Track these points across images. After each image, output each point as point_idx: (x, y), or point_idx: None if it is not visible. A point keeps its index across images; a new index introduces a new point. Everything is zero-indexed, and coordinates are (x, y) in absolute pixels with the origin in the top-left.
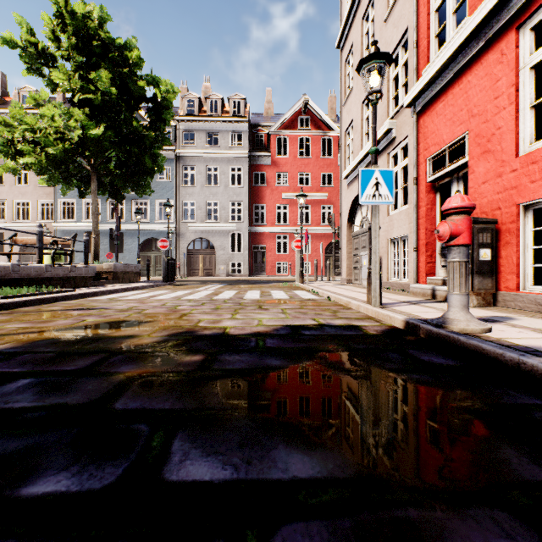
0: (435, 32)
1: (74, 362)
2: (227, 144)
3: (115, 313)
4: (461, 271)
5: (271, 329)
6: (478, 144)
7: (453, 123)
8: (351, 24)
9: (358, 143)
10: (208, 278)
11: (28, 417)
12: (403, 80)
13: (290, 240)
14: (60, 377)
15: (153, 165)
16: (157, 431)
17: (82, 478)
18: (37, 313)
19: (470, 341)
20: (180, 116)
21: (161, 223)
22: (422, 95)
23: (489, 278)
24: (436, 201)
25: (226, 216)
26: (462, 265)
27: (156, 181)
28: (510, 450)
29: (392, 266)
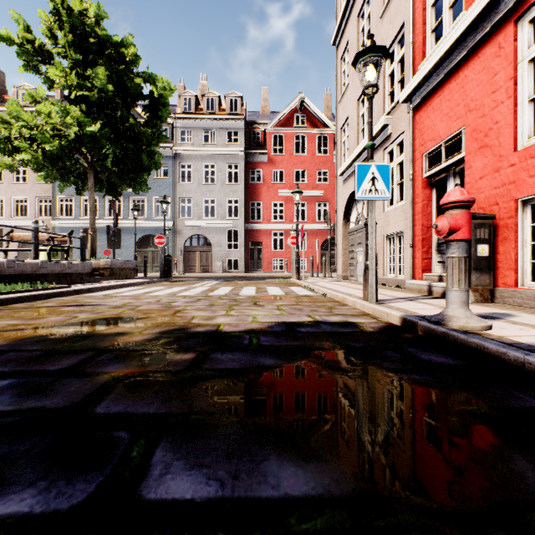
0: (431, 27)
1: (59, 361)
2: (224, 141)
3: (108, 310)
4: (460, 267)
5: (265, 326)
6: (476, 139)
7: (450, 118)
8: (346, 22)
9: (354, 140)
10: (205, 274)
11: (1, 422)
12: (399, 76)
13: (286, 236)
14: (42, 377)
15: (150, 162)
16: (138, 439)
17: (49, 496)
18: (30, 310)
19: (471, 339)
20: (177, 114)
21: (158, 220)
22: (418, 90)
23: (486, 274)
24: (432, 197)
25: (223, 213)
26: (462, 260)
27: (153, 178)
28: (523, 462)
29: (388, 262)
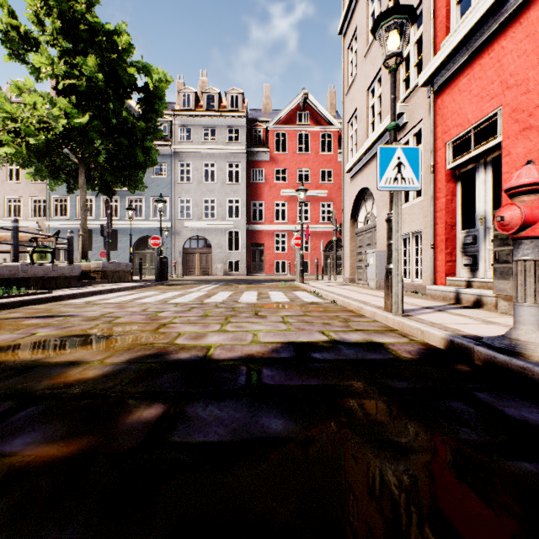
0: None
1: None
2: (224, 139)
3: (80, 323)
4: (537, 273)
5: (269, 350)
6: (516, 120)
7: (481, 98)
8: (354, 7)
9: (363, 133)
10: (205, 277)
11: None
12: (415, 59)
13: (288, 238)
14: None
15: (145, 159)
16: None
17: None
18: None
19: None
20: (176, 111)
21: (156, 221)
22: (441, 70)
23: None
24: (457, 192)
25: (223, 213)
26: None
27: (151, 178)
28: None
29: (402, 265)
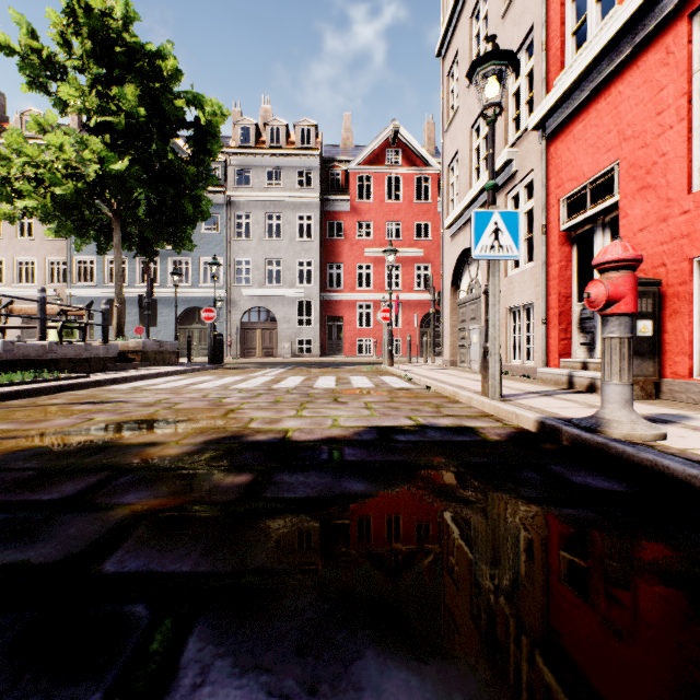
0: (572, 29)
1: (59, 485)
2: (293, 184)
3: (136, 409)
4: (622, 351)
5: (351, 433)
6: (634, 177)
7: (597, 150)
8: (455, 25)
9: (466, 181)
10: (268, 359)
11: None
12: (527, 95)
13: (374, 309)
14: (32, 512)
15: (195, 211)
16: (162, 619)
17: None
18: (29, 409)
19: (643, 454)
20: (232, 148)
21: (206, 288)
22: (553, 113)
23: (649, 360)
24: (573, 257)
25: (292, 278)
26: (624, 343)
27: (200, 233)
28: None
29: (512, 344)
